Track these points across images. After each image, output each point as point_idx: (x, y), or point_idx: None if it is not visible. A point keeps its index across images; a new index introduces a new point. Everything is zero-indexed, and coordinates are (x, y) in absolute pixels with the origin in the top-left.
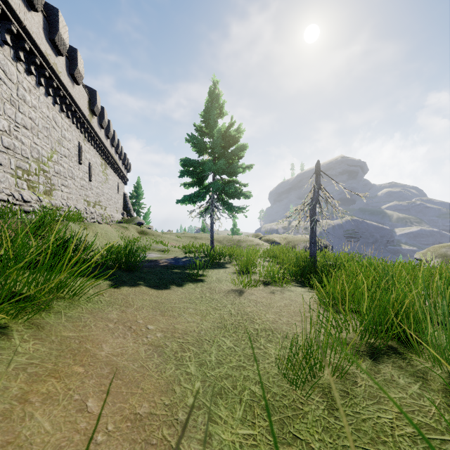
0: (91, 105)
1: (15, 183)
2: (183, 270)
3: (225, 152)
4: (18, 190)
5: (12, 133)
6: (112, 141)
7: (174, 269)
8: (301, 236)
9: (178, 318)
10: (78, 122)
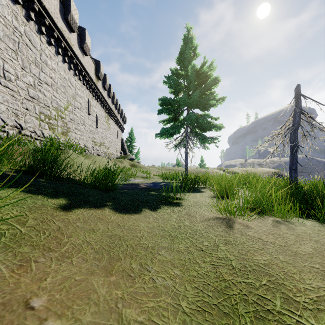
0: (96, 72)
1: (38, 125)
2: (159, 192)
3: (198, 88)
4: (41, 129)
5: (36, 87)
6: (113, 100)
7: (151, 191)
8: (261, 169)
9: (138, 278)
10: (87, 84)
